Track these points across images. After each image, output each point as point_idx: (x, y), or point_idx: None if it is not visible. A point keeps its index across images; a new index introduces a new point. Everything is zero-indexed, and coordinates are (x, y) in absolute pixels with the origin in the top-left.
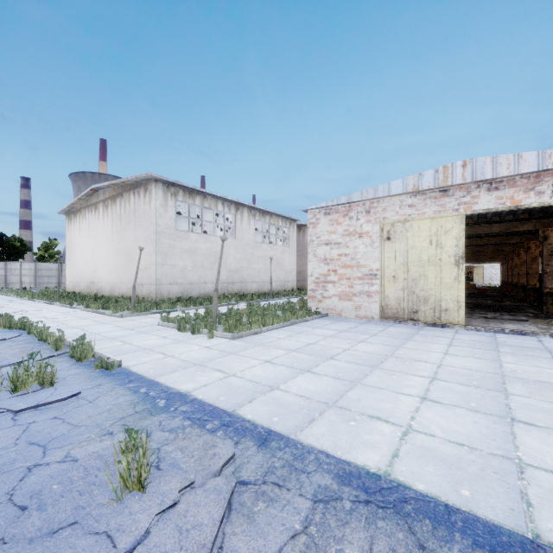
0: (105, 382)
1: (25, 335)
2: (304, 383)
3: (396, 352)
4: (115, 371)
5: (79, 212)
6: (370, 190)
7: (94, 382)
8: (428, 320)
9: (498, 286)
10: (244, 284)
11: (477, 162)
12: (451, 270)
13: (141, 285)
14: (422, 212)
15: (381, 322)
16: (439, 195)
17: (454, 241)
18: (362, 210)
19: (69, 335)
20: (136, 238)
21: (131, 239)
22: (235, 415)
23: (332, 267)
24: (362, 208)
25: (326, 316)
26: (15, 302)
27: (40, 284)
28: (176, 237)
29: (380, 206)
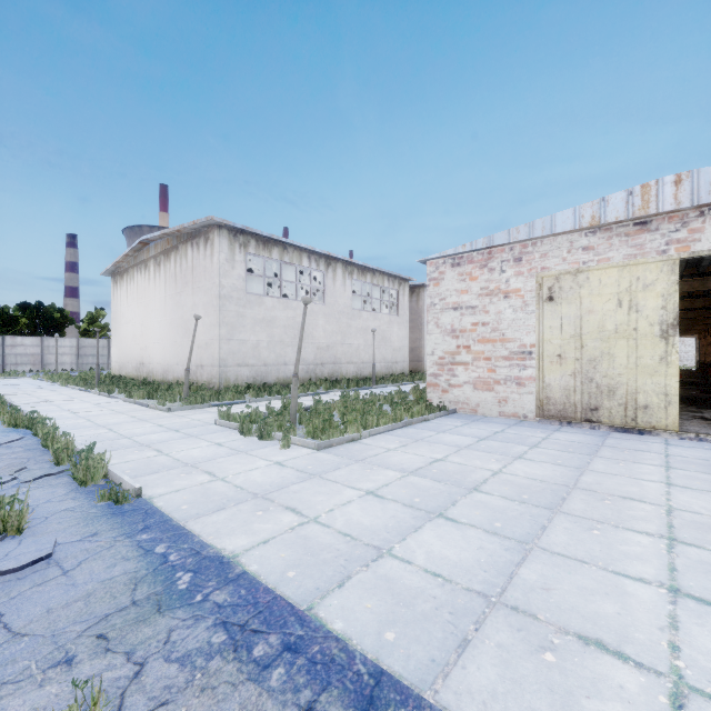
0: (106, 528)
1: (30, 438)
2: (436, 542)
3: (581, 480)
4: (129, 505)
5: (127, 272)
6: (521, 227)
7: (89, 528)
8: (615, 421)
9: (697, 369)
10: (337, 366)
11: (700, 176)
12: (654, 345)
13: (200, 367)
14: (605, 258)
15: (539, 424)
16: (633, 231)
17: (659, 301)
18: (509, 257)
19: (88, 439)
20: (195, 305)
21: (189, 306)
22: (311, 619)
23: (463, 342)
24: (509, 255)
25: (454, 413)
26: (44, 389)
27: (83, 365)
28: (247, 302)
29: (537, 250)
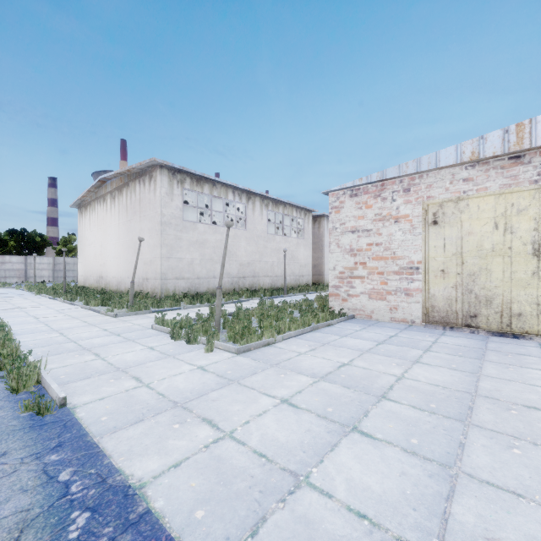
0: (17, 446)
1: None
2: (355, 465)
3: (480, 386)
4: (50, 416)
5: (89, 204)
6: (410, 163)
7: (0, 445)
8: (491, 327)
9: None
10: (256, 279)
11: None
12: (527, 261)
13: (146, 280)
14: (482, 188)
15: (426, 328)
16: (508, 164)
17: (531, 223)
18: (399, 188)
19: (39, 343)
20: (142, 230)
21: (137, 231)
22: None
23: (359, 259)
24: (399, 186)
25: (352, 318)
26: (21, 297)
27: (58, 278)
28: (183, 228)
29: (423, 182)
